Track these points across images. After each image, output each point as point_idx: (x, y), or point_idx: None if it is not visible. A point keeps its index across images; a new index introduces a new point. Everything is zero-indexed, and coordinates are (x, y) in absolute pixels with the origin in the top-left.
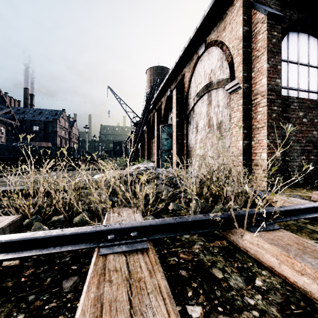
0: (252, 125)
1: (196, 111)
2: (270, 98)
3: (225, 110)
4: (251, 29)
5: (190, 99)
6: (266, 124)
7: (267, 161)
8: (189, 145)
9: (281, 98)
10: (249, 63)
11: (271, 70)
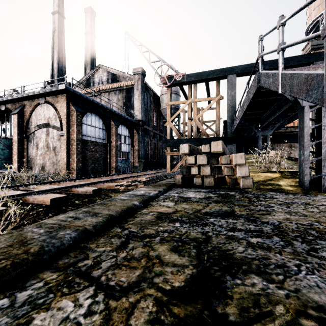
0: (70, 152)
1: (37, 135)
2: (77, 143)
3: (58, 142)
4: (70, 111)
5: (31, 126)
6: (76, 153)
7: (76, 167)
8: (30, 156)
9: (84, 140)
10: (69, 125)
11: (78, 132)
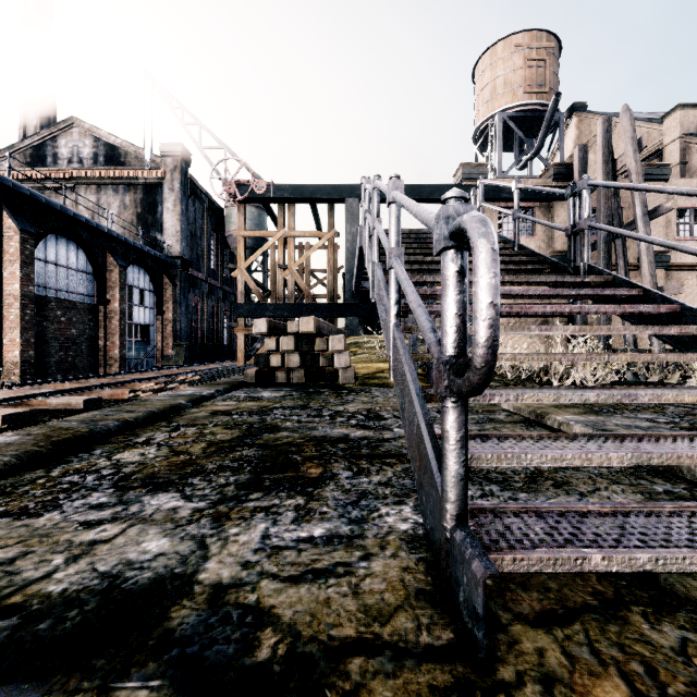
0: (4, 324)
1: None
2: (24, 303)
3: None
4: (4, 229)
5: None
6: (20, 326)
7: (20, 358)
8: None
9: (39, 297)
10: (1, 263)
11: (25, 279)
